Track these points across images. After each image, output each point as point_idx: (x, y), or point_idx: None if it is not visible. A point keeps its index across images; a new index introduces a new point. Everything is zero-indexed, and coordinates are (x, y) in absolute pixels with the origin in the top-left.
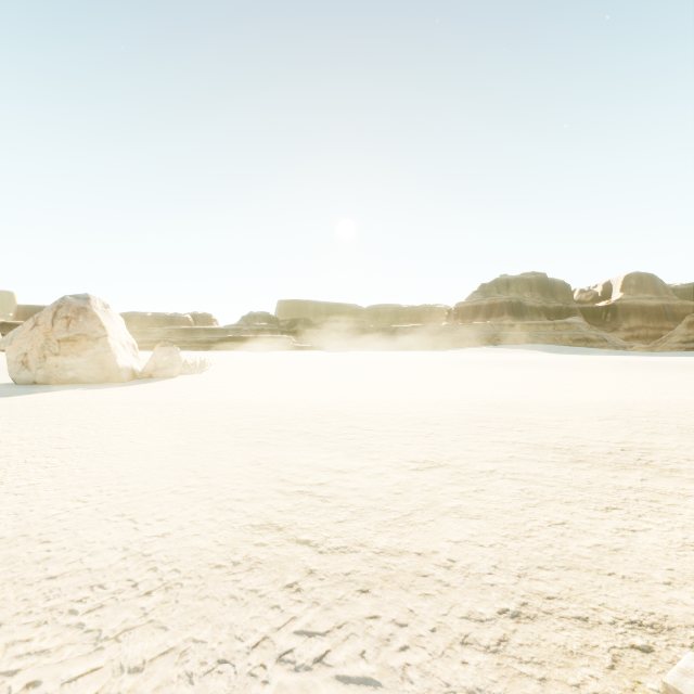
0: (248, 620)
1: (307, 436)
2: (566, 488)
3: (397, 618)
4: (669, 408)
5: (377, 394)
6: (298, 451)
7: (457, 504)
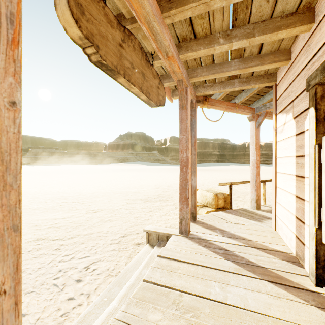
0: (44, 259)
1: (41, 209)
2: (141, 209)
3: (93, 245)
4: (174, 183)
5: (72, 187)
6: (39, 215)
7: (109, 219)
